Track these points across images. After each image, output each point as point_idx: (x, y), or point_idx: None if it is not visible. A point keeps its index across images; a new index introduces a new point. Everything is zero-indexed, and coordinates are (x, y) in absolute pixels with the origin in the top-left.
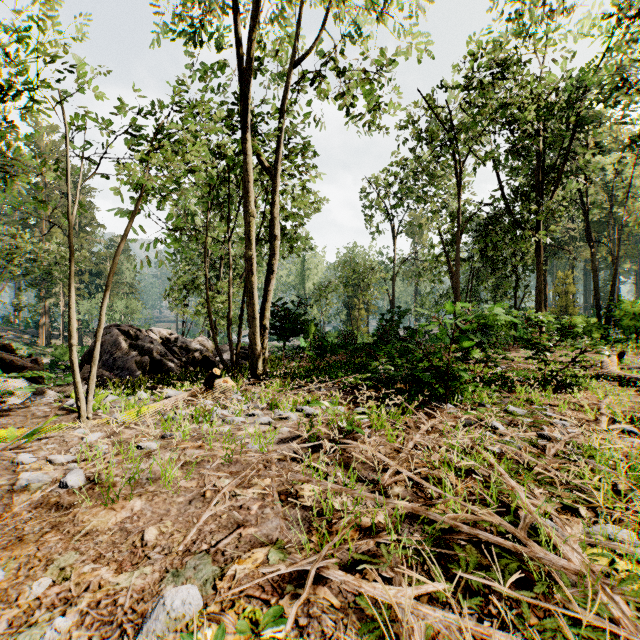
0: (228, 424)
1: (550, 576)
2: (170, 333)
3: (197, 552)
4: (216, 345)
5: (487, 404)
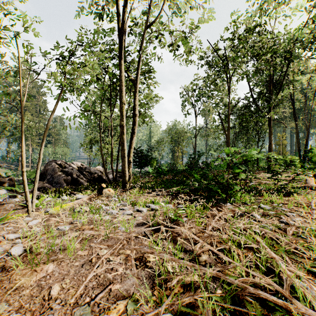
0: (109, 214)
1: None
2: (82, 164)
3: (82, 304)
4: (105, 171)
5: (249, 203)
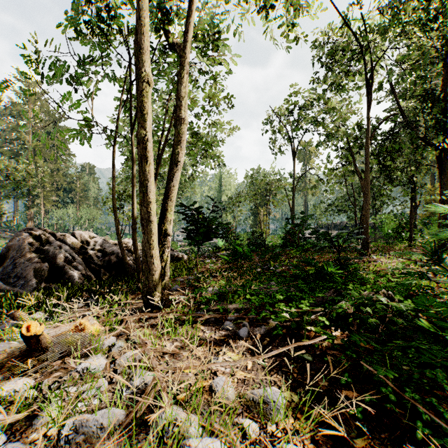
0: None
1: None
2: (92, 236)
3: None
4: (121, 251)
5: None
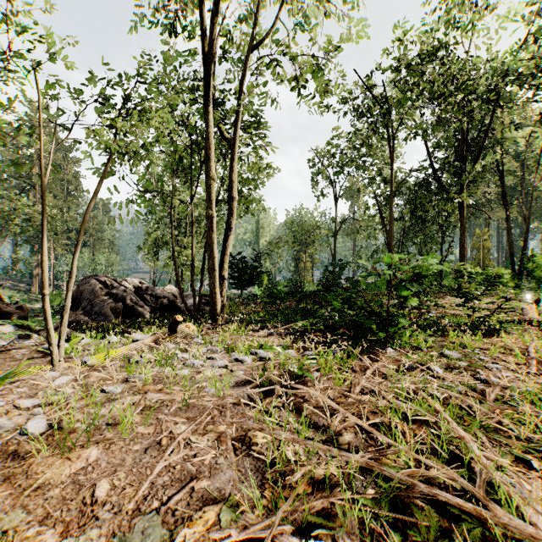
0: (188, 367)
1: (514, 541)
2: (142, 282)
3: (147, 511)
4: (181, 293)
5: (424, 348)
